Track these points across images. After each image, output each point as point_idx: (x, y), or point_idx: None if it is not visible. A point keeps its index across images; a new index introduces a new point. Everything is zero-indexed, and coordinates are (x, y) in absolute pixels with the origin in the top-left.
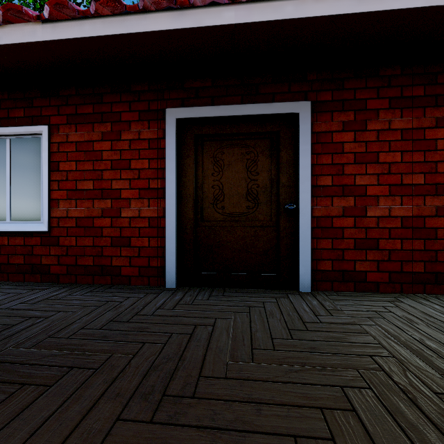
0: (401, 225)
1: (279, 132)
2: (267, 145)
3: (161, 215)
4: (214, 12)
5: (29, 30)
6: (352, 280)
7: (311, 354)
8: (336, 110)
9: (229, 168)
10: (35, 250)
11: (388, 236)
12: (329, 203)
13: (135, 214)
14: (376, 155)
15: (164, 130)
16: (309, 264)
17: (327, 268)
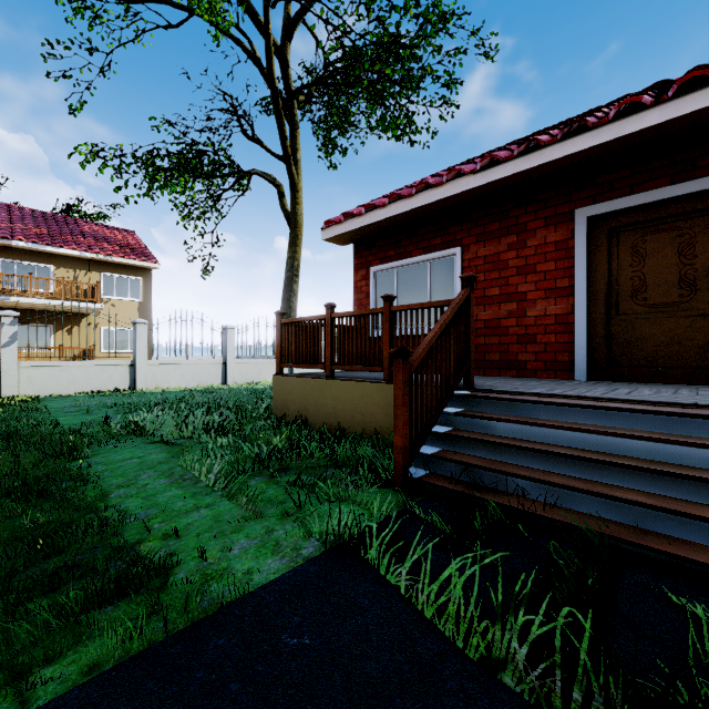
0: None
1: None
2: None
3: (568, 312)
4: (634, 119)
5: (464, 182)
6: None
7: None
8: None
9: (654, 256)
10: None
11: None
12: None
13: (541, 313)
14: None
15: (572, 230)
16: None
17: None
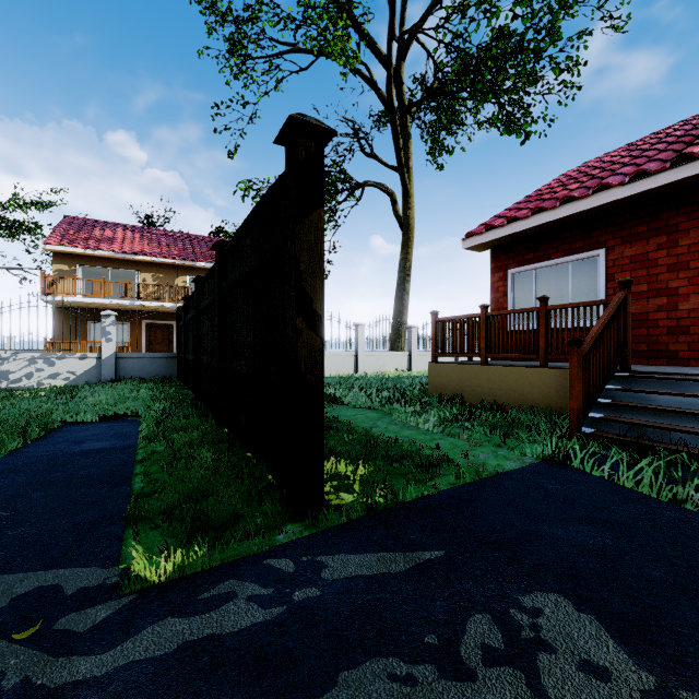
0: None
1: None
2: None
3: None
4: None
5: (611, 194)
6: None
7: None
8: None
9: None
10: None
11: None
12: None
13: (694, 306)
14: None
15: None
16: None
17: None
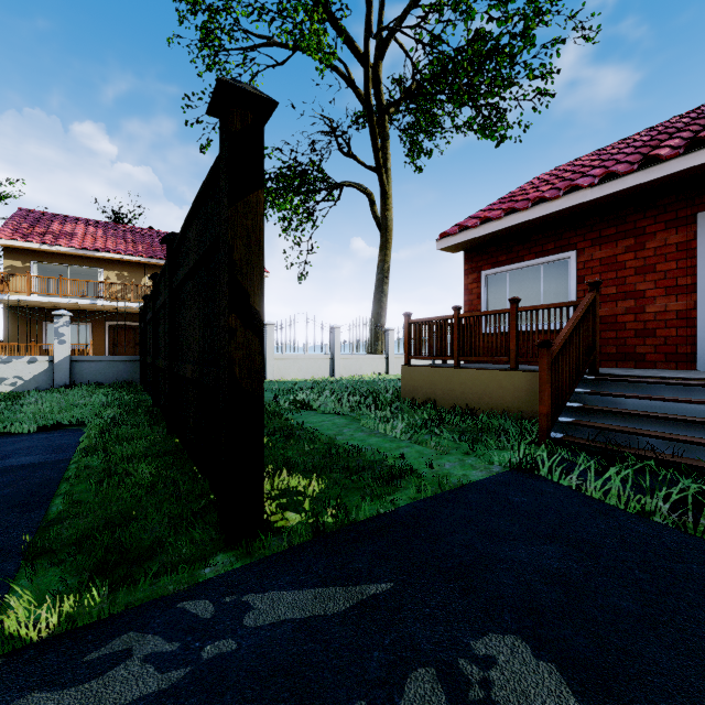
0: None
1: None
2: None
3: (691, 308)
4: None
5: (581, 195)
6: None
7: None
8: None
9: None
10: None
11: None
12: None
13: (660, 309)
14: None
15: (695, 232)
16: None
17: None
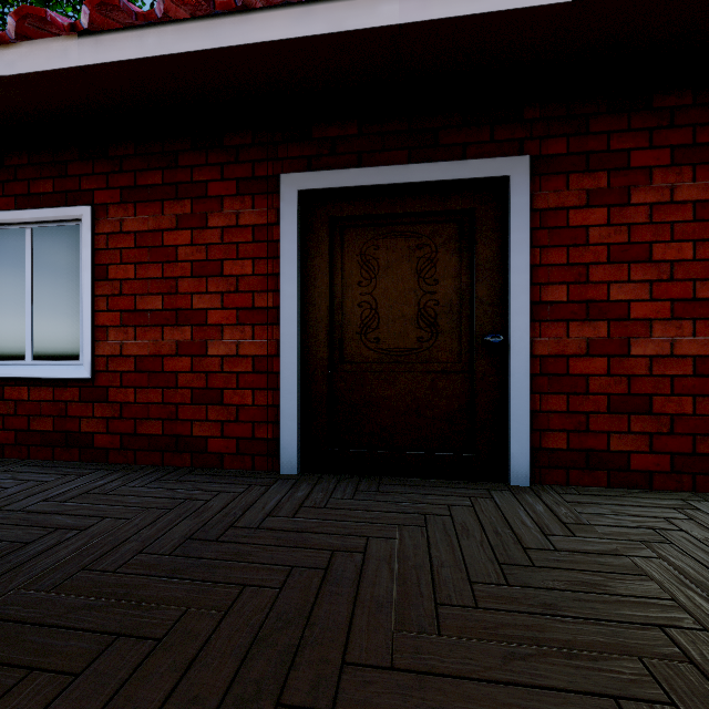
0: (693, 372)
1: (473, 210)
2: (453, 233)
3: (273, 352)
4: (363, 5)
5: (58, 49)
6: (604, 467)
7: (546, 618)
8: (574, 171)
9: (388, 273)
10: (71, 408)
11: (670, 390)
12: (562, 332)
13: (231, 350)
14: (647, 248)
15: (279, 209)
16: (526, 438)
17: (558, 446)
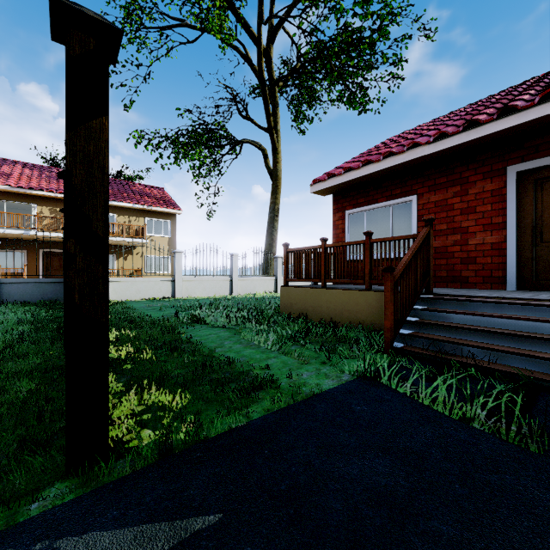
0: None
1: None
2: None
3: (502, 241)
4: None
5: (420, 150)
6: None
7: None
8: None
9: None
10: None
11: None
12: None
13: (480, 241)
14: None
15: (505, 181)
16: None
17: None
